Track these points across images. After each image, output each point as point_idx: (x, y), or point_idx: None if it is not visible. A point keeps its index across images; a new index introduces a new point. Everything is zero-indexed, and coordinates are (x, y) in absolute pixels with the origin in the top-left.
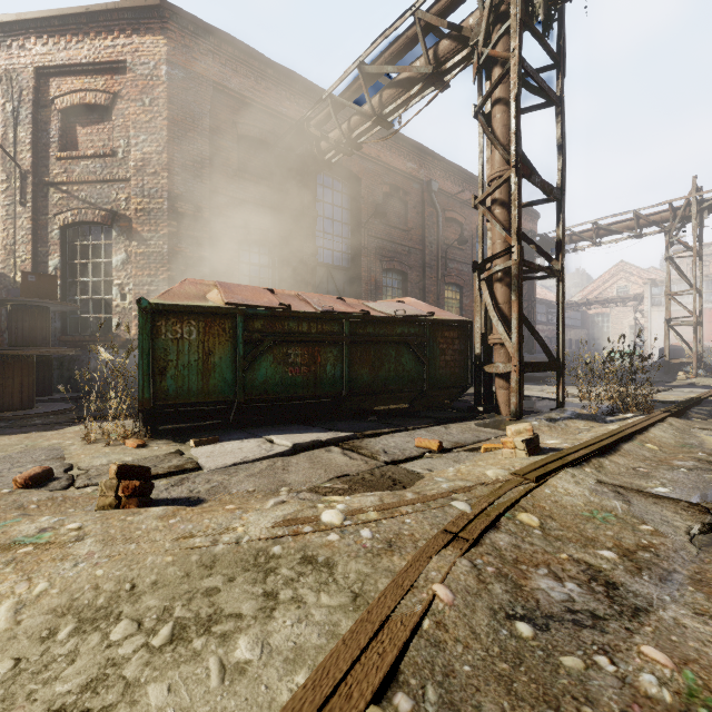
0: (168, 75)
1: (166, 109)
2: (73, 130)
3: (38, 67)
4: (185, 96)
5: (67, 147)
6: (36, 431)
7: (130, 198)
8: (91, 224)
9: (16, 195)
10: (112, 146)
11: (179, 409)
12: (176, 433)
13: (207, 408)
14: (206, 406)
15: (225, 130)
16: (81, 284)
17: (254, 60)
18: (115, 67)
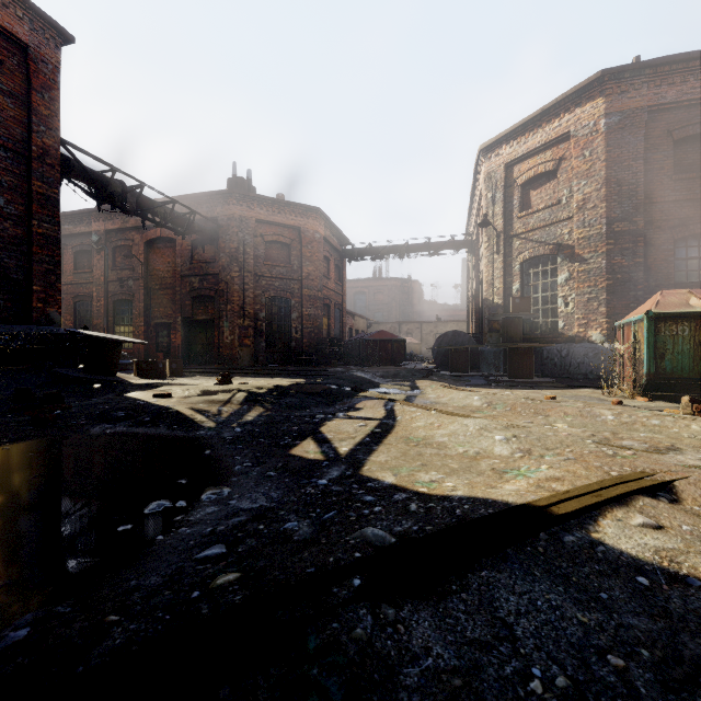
0: (606, 125)
1: (604, 153)
2: (527, 195)
3: (506, 163)
4: (620, 134)
5: (523, 208)
6: (558, 389)
7: (572, 231)
8: (540, 256)
9: (493, 248)
10: (557, 197)
11: (671, 382)
12: (663, 399)
13: (694, 383)
14: (693, 381)
15: (658, 144)
16: (533, 299)
17: (693, 61)
18: (560, 139)
